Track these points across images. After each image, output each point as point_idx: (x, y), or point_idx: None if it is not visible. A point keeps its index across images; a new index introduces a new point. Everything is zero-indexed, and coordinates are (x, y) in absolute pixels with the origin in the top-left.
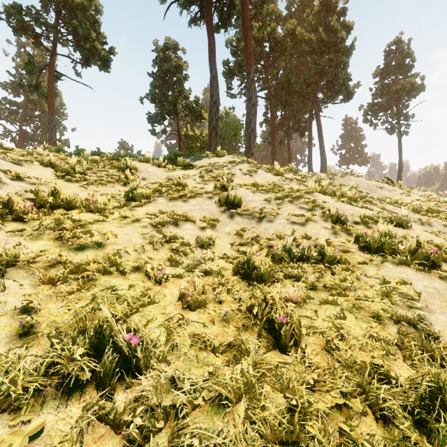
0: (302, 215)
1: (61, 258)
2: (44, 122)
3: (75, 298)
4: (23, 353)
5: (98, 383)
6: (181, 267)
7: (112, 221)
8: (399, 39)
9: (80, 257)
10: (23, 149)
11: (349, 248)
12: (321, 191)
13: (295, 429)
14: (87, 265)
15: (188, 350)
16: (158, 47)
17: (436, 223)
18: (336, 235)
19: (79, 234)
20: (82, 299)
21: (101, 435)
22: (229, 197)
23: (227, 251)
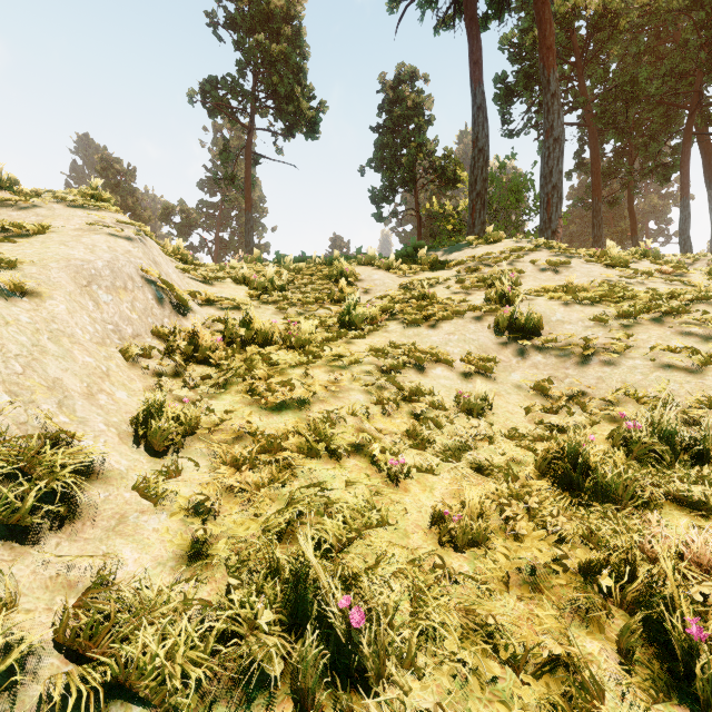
0: (691, 350)
1: (250, 426)
2: (241, 224)
3: (266, 497)
4: (190, 593)
5: (293, 688)
6: (433, 452)
7: (321, 363)
8: None
9: (276, 424)
10: (219, 261)
11: None
12: None
13: None
14: (284, 440)
15: (457, 648)
16: (385, 83)
17: None
18: None
19: (276, 385)
20: (275, 499)
21: None
22: (515, 316)
23: (517, 422)
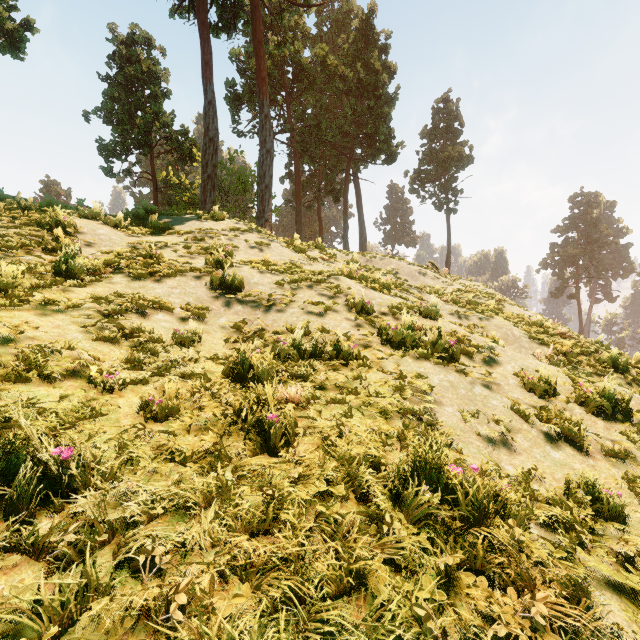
0: (322, 303)
1: None
2: None
3: None
4: None
5: (8, 513)
6: (147, 371)
7: (30, 306)
8: (448, 97)
9: None
10: None
11: (371, 342)
12: (348, 275)
13: (268, 519)
14: None
15: (148, 464)
16: (117, 35)
17: (473, 317)
18: (359, 328)
19: None
20: None
21: (15, 565)
22: (226, 277)
23: (218, 349)
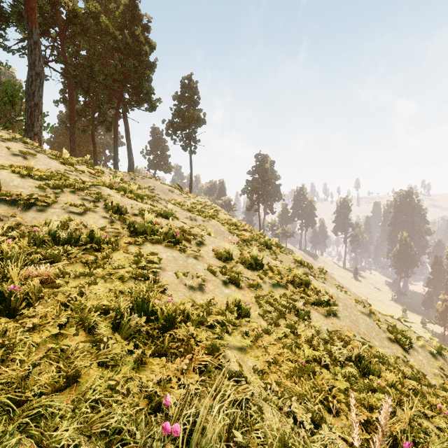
0: (83, 206)
1: None
2: None
3: None
4: None
5: None
6: None
7: None
8: (191, 77)
9: None
10: None
11: (122, 234)
12: (109, 186)
13: None
14: None
15: None
16: None
17: (199, 219)
18: (114, 224)
19: None
20: None
21: None
22: None
23: None
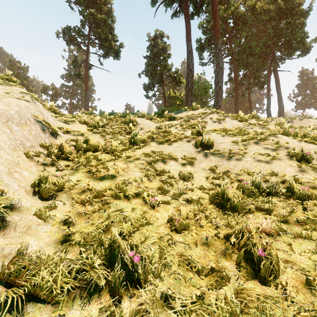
0: (267, 154)
1: (89, 186)
2: (83, 96)
3: (97, 216)
4: (63, 257)
5: (110, 289)
6: (169, 196)
7: (121, 159)
8: None
9: (100, 185)
10: (72, 113)
11: None
12: (284, 133)
13: None
14: (105, 192)
15: (176, 269)
16: (150, 37)
17: None
18: (303, 172)
19: (100, 169)
20: (101, 217)
21: None
22: (203, 140)
23: (203, 183)
